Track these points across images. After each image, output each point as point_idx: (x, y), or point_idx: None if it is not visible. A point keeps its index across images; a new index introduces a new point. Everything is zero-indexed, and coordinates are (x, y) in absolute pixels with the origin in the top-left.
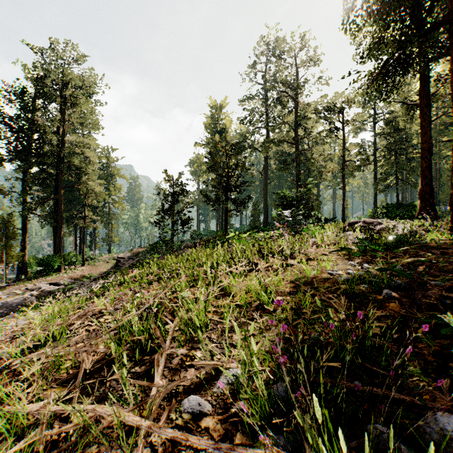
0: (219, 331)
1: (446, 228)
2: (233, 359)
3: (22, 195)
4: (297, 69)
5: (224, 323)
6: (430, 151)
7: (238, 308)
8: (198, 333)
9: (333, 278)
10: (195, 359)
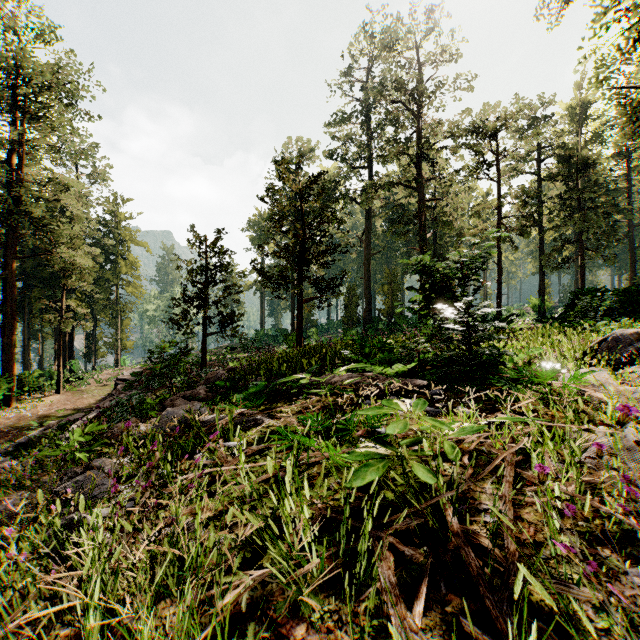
0: None
1: None
2: None
3: None
4: (421, 65)
5: None
6: None
7: None
8: None
9: None
10: None
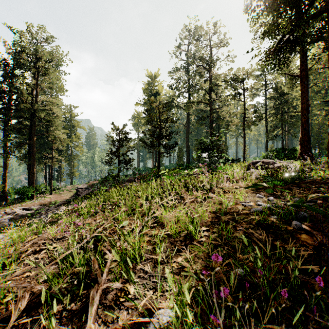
0: (152, 262)
1: (326, 167)
2: (165, 297)
3: (3, 140)
4: (211, 50)
5: (157, 254)
6: (308, 110)
7: (169, 237)
8: (131, 273)
9: (246, 209)
10: (128, 294)
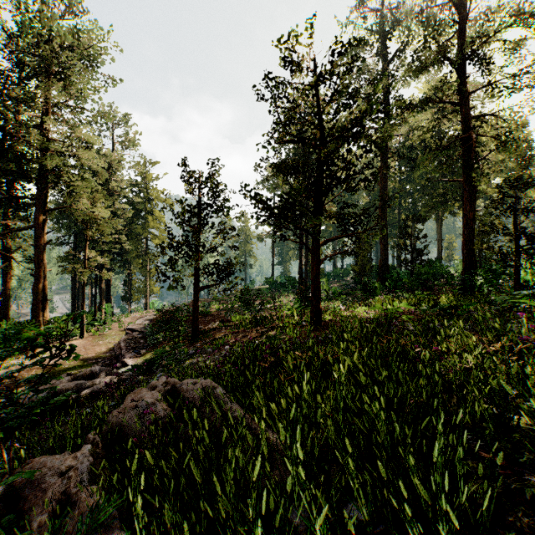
0: None
1: None
2: None
3: None
4: None
5: None
6: None
7: None
8: None
9: None
10: None
